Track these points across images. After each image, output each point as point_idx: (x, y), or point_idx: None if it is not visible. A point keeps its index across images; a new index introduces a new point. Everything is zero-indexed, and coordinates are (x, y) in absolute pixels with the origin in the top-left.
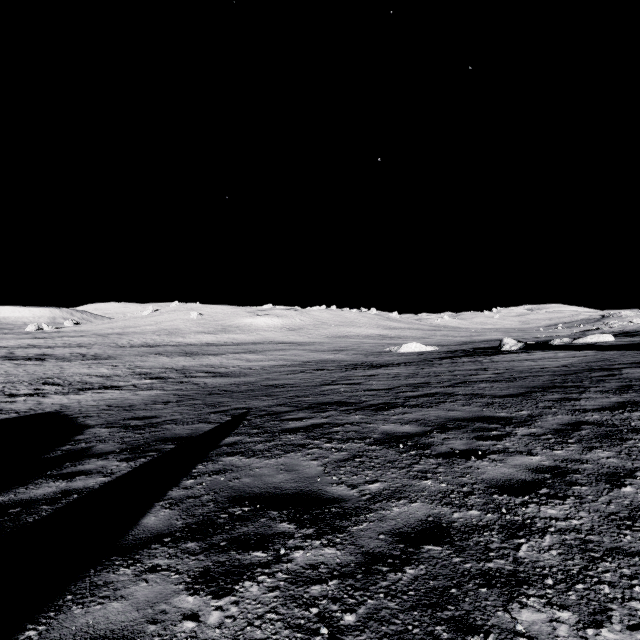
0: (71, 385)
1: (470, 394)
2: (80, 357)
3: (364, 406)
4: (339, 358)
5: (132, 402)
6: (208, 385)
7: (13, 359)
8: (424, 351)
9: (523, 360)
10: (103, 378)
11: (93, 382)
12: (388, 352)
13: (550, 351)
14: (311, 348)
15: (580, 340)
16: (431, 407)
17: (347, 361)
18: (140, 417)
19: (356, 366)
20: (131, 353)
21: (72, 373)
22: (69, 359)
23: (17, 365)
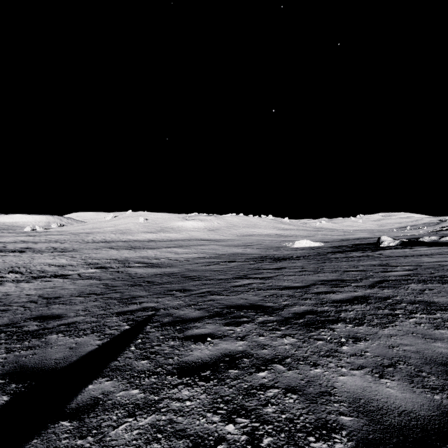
0: (30, 273)
1: (417, 301)
2: (51, 250)
3: (288, 316)
4: (247, 252)
5: (63, 292)
6: (137, 275)
7: (2, 251)
8: (313, 246)
9: (416, 255)
10: (59, 267)
11: (49, 271)
12: (284, 247)
13: (430, 247)
14: (225, 244)
15: (447, 238)
16: (386, 326)
17: (253, 254)
18: (45, 316)
19: (262, 259)
20: (90, 247)
21: (37, 263)
22: (42, 251)
23: (1, 256)
